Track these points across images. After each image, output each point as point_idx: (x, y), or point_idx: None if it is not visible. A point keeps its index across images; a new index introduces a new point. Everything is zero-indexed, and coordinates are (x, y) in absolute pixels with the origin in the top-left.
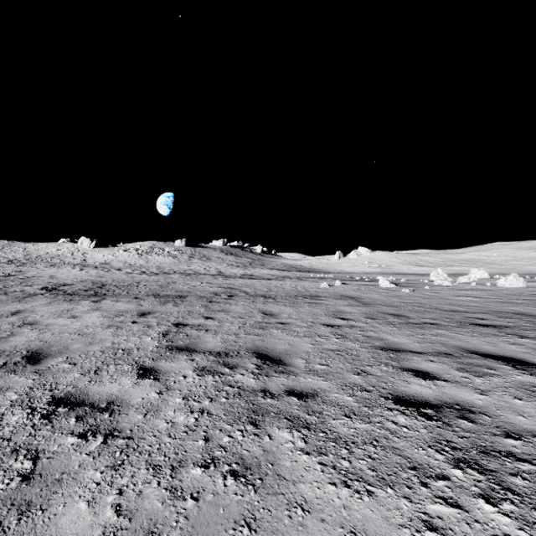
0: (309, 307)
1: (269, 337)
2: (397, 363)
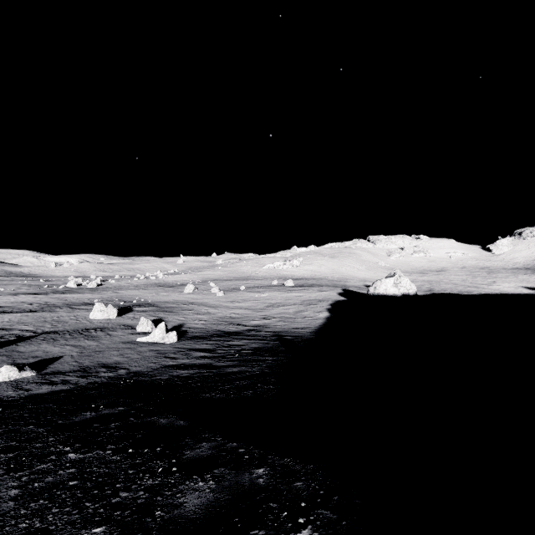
0: (10, 285)
1: (1, 287)
2: (16, 287)
